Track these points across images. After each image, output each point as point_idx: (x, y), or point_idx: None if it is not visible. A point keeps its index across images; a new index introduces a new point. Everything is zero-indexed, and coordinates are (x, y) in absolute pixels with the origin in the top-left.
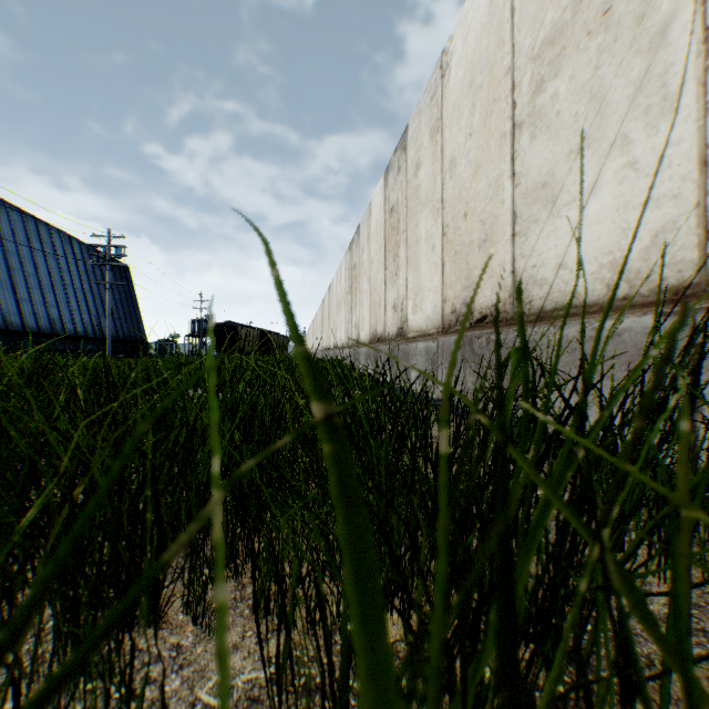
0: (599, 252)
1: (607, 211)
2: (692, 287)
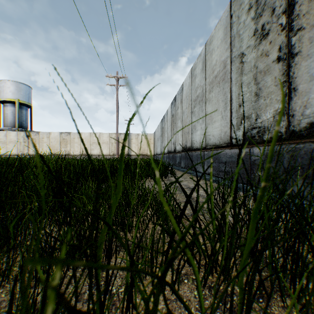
0: (3, 153)
1: (3, 151)
2: (7, 155)
